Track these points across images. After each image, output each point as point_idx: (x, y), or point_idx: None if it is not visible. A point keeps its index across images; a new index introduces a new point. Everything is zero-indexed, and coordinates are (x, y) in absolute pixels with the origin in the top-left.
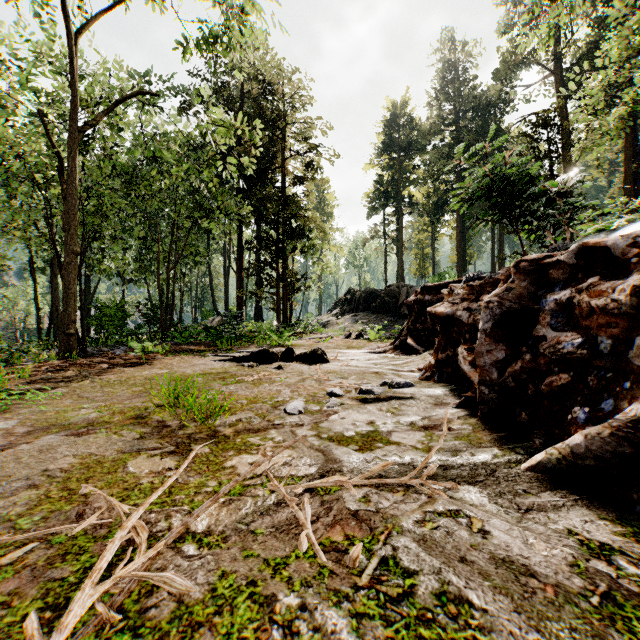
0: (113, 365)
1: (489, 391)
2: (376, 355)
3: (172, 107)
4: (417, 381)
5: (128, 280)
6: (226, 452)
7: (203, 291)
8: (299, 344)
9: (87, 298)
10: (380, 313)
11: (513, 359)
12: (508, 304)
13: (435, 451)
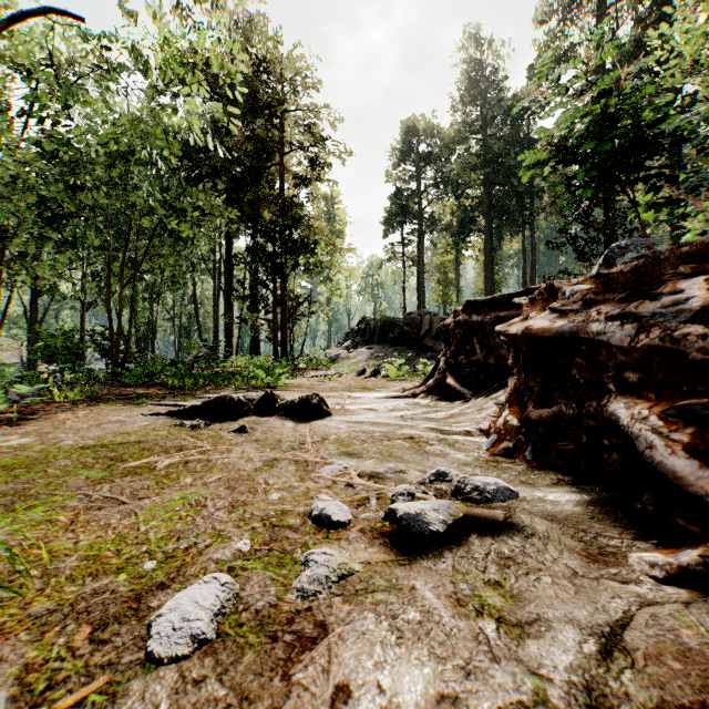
0: None
1: None
2: (402, 401)
3: None
4: (490, 459)
5: (88, 304)
6: None
7: (189, 319)
8: (295, 384)
9: (34, 326)
10: (399, 345)
11: None
12: None
13: None
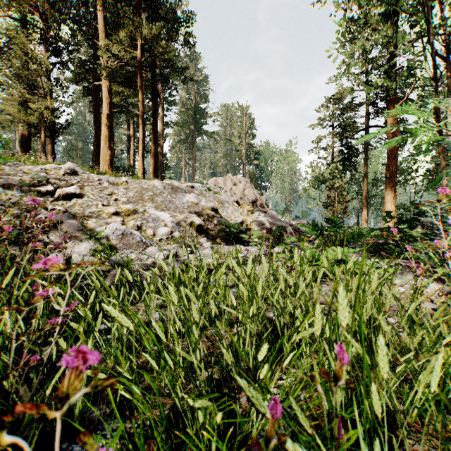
0: None
1: None
2: None
3: None
4: None
5: None
6: None
7: None
8: None
9: None
10: None
11: None
12: None
13: None
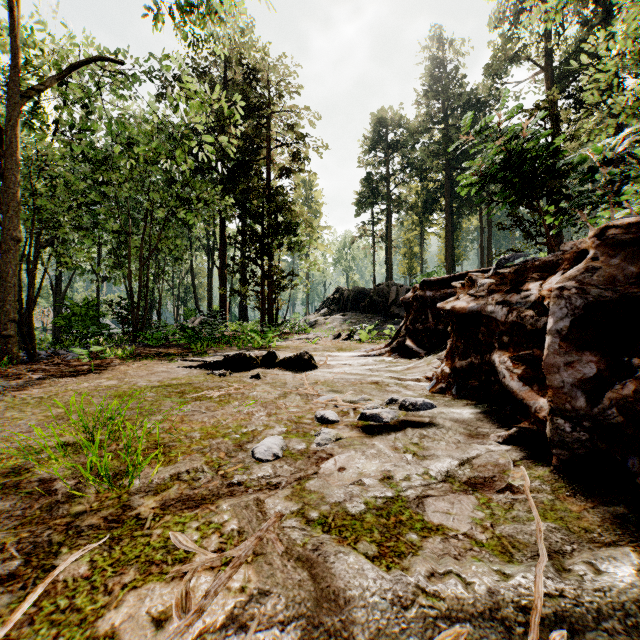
0: (50, 374)
1: (572, 427)
2: (371, 359)
3: (151, 95)
4: (429, 395)
5: (103, 277)
6: (119, 573)
7: (186, 290)
8: (284, 346)
9: (58, 296)
10: (369, 313)
11: (614, 377)
12: (595, 291)
13: (516, 553)
